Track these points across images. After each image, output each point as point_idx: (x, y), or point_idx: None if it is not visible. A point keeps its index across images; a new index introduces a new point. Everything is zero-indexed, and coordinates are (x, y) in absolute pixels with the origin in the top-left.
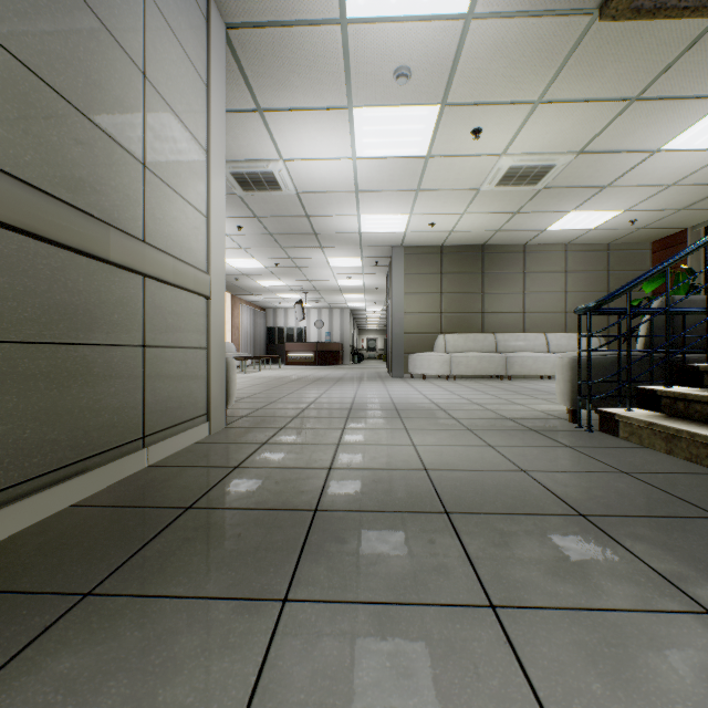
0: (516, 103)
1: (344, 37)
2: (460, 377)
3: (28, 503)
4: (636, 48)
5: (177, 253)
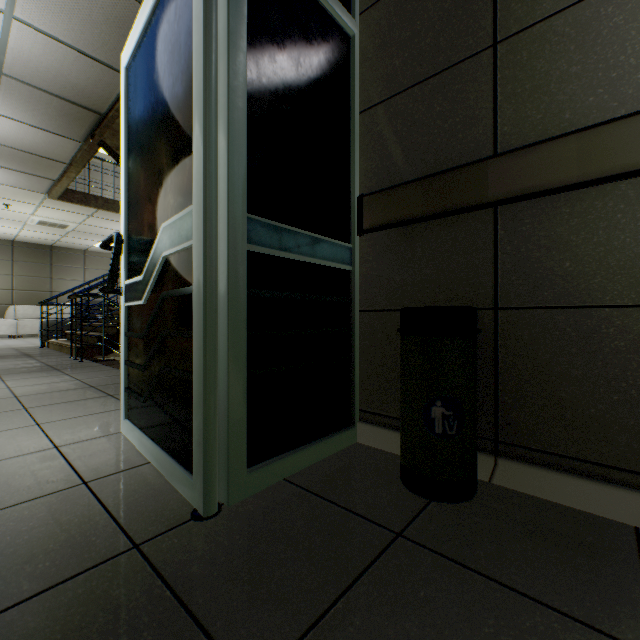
0: (27, 203)
1: None
2: (32, 336)
3: None
4: (76, 205)
5: None
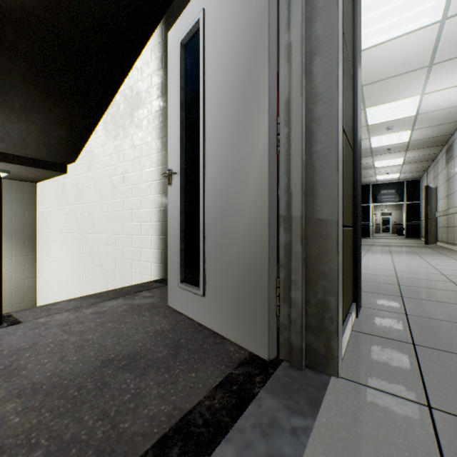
0: None
1: (413, 127)
2: None
3: (447, 245)
4: None
5: (456, 205)
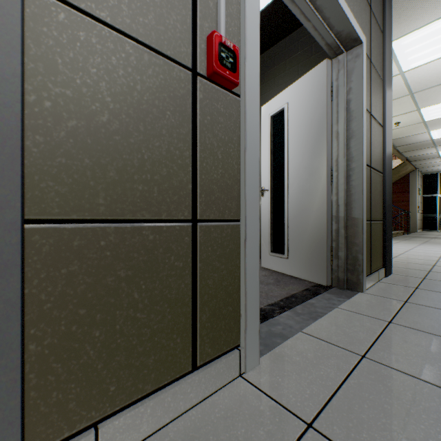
0: None
1: None
2: None
3: None
4: None
5: None
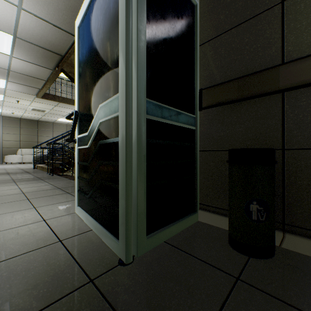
0: (27, 100)
1: None
2: (29, 163)
3: None
4: (49, 101)
5: None
